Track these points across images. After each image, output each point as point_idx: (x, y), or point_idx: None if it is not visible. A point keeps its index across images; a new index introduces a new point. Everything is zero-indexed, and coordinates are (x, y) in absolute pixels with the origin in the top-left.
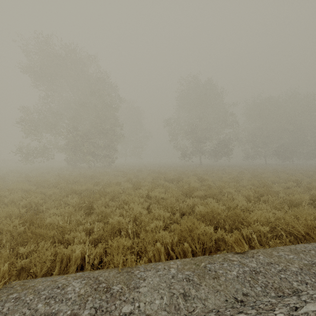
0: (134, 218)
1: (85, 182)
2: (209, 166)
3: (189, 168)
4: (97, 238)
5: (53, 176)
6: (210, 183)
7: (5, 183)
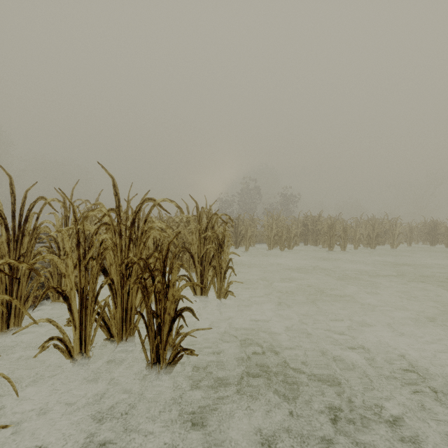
0: None
1: None
2: None
3: None
4: None
5: None
6: None
7: None
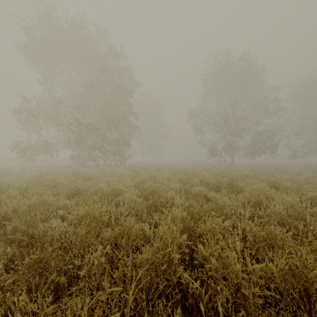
0: None
1: (68, 187)
2: (247, 165)
3: (222, 167)
4: None
5: (30, 176)
6: (316, 198)
7: None
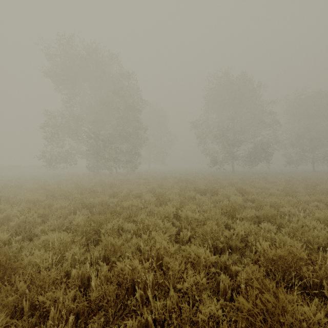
0: (157, 256)
1: (102, 192)
2: (243, 173)
3: (221, 175)
4: (93, 302)
5: (70, 184)
6: (256, 198)
7: (19, 191)
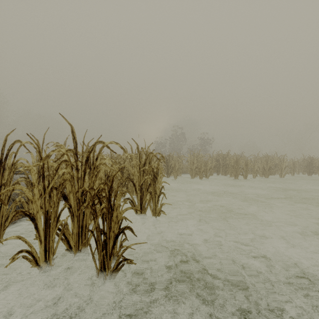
0: None
1: None
2: None
3: None
4: None
5: None
6: None
7: None
